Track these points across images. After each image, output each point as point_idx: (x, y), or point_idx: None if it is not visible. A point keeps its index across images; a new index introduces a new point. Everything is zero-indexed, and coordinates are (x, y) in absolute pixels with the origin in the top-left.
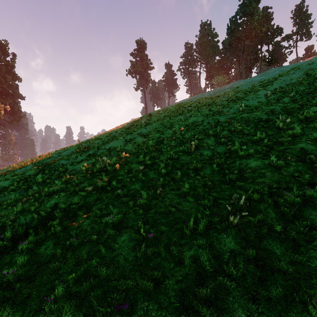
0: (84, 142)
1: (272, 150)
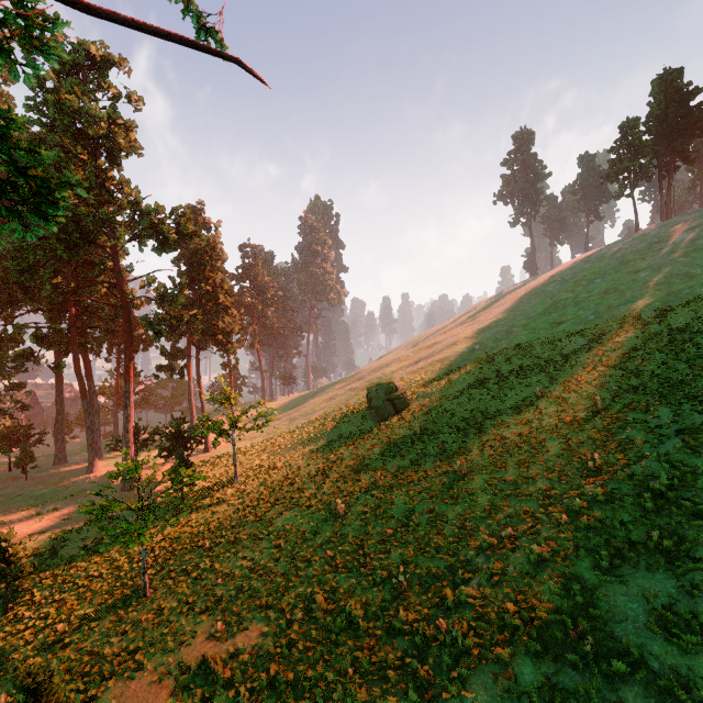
0: (459, 337)
1: (596, 348)
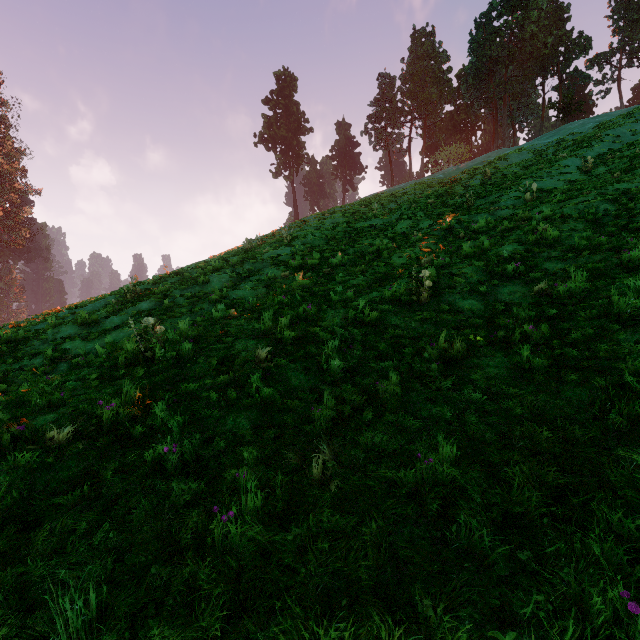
0: (142, 282)
1: None
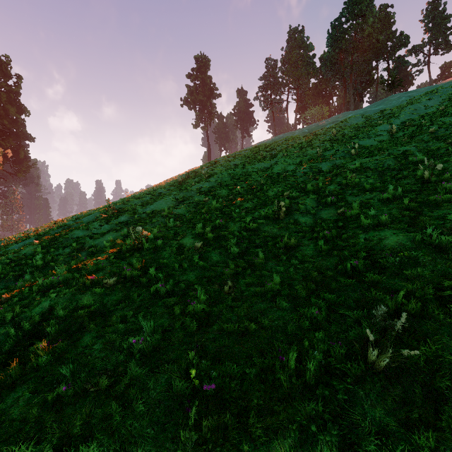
0: (116, 203)
1: (420, 216)
